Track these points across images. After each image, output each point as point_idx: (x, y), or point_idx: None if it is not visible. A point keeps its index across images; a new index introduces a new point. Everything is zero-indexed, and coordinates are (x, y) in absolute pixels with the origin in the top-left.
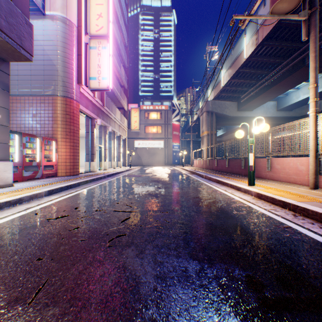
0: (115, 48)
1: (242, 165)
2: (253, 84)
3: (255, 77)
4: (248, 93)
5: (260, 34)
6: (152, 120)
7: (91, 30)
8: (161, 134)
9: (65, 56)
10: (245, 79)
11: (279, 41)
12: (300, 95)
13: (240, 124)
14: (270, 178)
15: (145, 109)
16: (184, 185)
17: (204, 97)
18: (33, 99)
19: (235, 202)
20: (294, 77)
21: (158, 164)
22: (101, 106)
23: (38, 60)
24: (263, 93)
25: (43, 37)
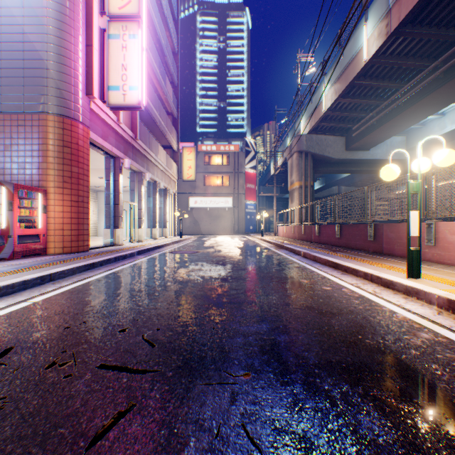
0: (158, 53)
1: (369, 235)
2: (373, 107)
3: (378, 95)
4: (365, 121)
5: (395, 15)
6: (215, 167)
7: (110, 7)
8: (228, 187)
9: (62, 45)
10: (361, 98)
11: (427, 27)
12: (446, 124)
13: (349, 170)
14: (434, 259)
15: (205, 150)
16: (272, 272)
17: (293, 131)
18: (6, 119)
19: (407, 324)
20: (445, 90)
21: (224, 233)
22: (131, 139)
23: (14, 50)
24: (391, 120)
25: (22, 11)
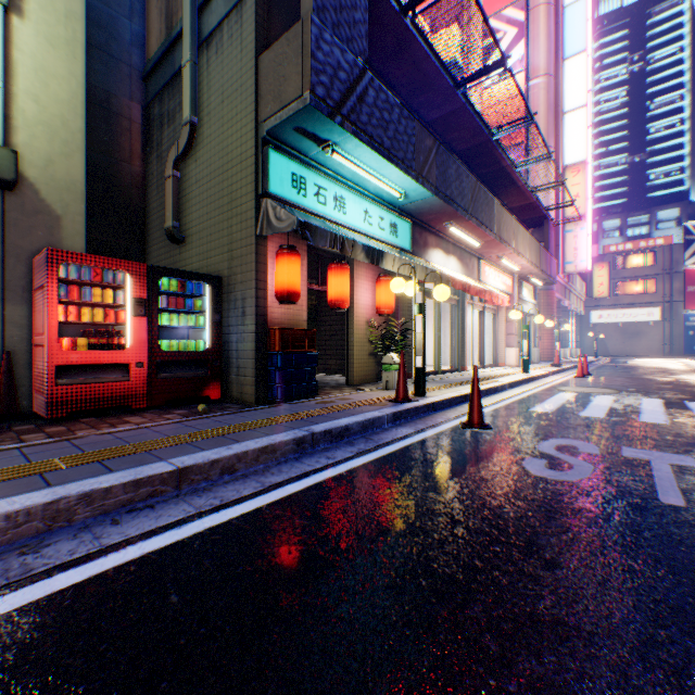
0: None
1: None
2: None
3: None
4: None
5: None
6: (629, 270)
7: (564, 214)
8: (652, 294)
9: None
10: None
11: None
12: None
13: None
14: None
15: (613, 251)
16: (693, 371)
17: None
18: None
19: None
20: None
21: (645, 354)
22: (564, 284)
23: None
24: None
25: None
